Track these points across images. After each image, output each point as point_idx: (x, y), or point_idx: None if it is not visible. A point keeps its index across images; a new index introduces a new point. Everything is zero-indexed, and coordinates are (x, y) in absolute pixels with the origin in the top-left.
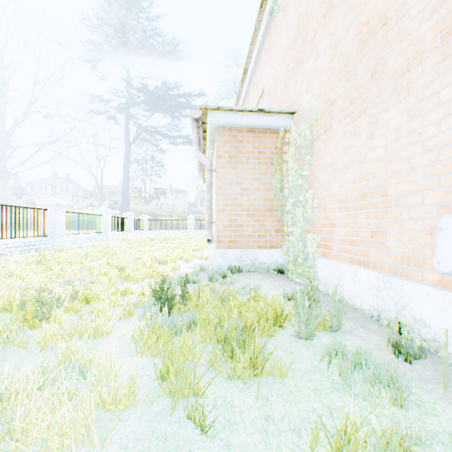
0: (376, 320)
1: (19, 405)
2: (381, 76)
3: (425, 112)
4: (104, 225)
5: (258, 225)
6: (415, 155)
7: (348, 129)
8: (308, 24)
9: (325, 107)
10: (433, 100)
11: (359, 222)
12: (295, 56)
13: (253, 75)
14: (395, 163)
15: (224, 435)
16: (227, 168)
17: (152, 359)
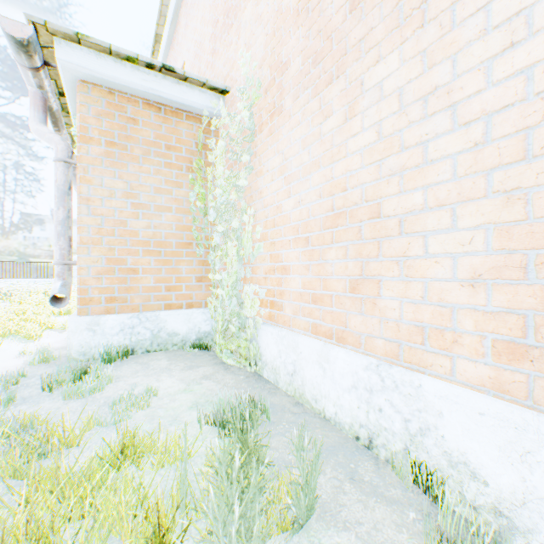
0: (367, 446)
1: None
2: (369, 1)
3: (458, 51)
4: None
5: (166, 270)
6: (437, 135)
7: (311, 105)
8: None
9: (273, 76)
10: (478, 22)
11: (330, 263)
12: (228, 3)
13: (171, 48)
14: (398, 154)
15: None
16: (105, 163)
17: None
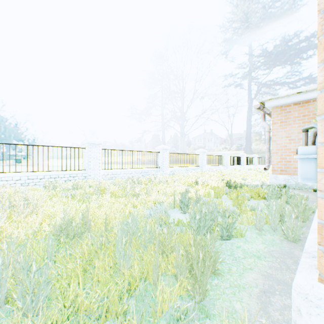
0: None
1: None
2: None
3: None
4: (225, 161)
5: None
6: None
7: None
8: None
9: None
10: None
11: None
12: None
13: None
14: None
15: None
16: (279, 129)
17: None
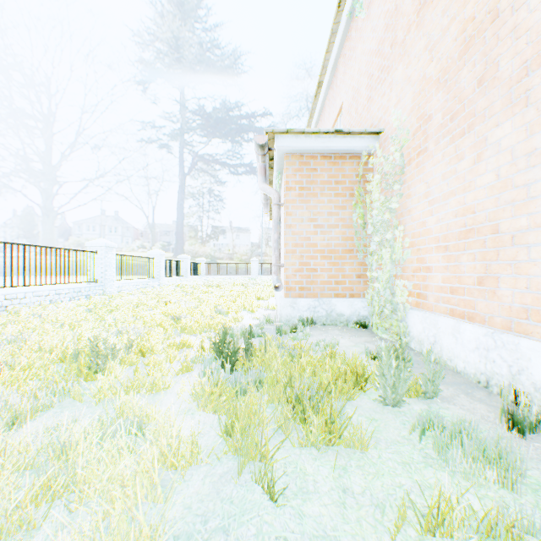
0: (484, 387)
1: (79, 457)
2: (490, 83)
3: None
4: (156, 270)
5: (335, 269)
6: (536, 180)
7: (448, 151)
8: (397, 23)
9: (418, 124)
10: None
11: (463, 265)
12: (381, 63)
13: (330, 89)
14: (510, 191)
15: (296, 503)
16: (298, 202)
17: (214, 419)
